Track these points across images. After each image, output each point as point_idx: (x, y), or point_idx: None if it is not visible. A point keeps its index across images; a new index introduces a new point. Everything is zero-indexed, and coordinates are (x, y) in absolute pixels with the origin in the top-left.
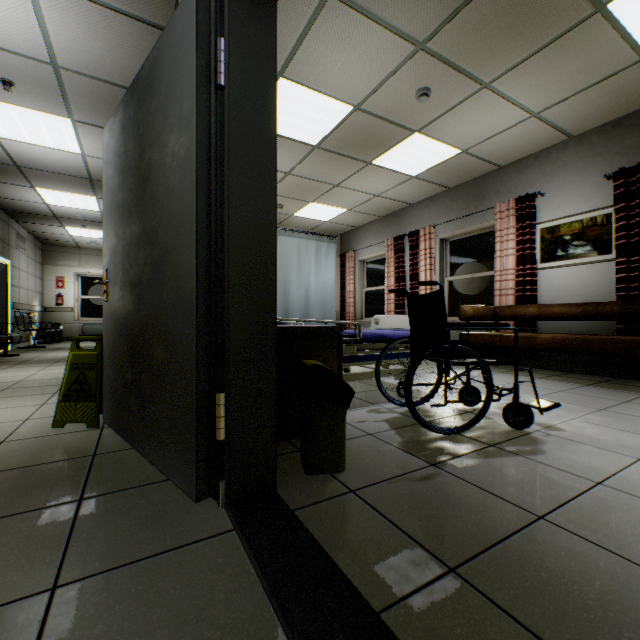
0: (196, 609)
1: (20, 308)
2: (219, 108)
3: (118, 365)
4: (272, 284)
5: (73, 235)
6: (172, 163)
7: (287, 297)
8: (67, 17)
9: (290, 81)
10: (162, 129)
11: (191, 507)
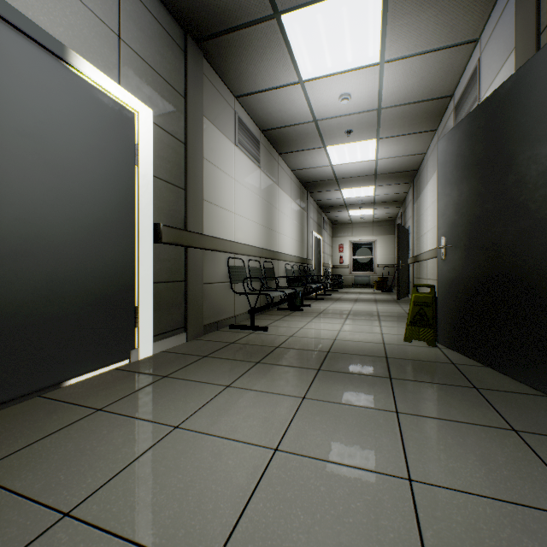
0: None
1: (325, 266)
2: None
3: (459, 305)
4: None
5: (350, 215)
6: None
7: None
8: (396, 75)
9: None
10: (533, 128)
11: None
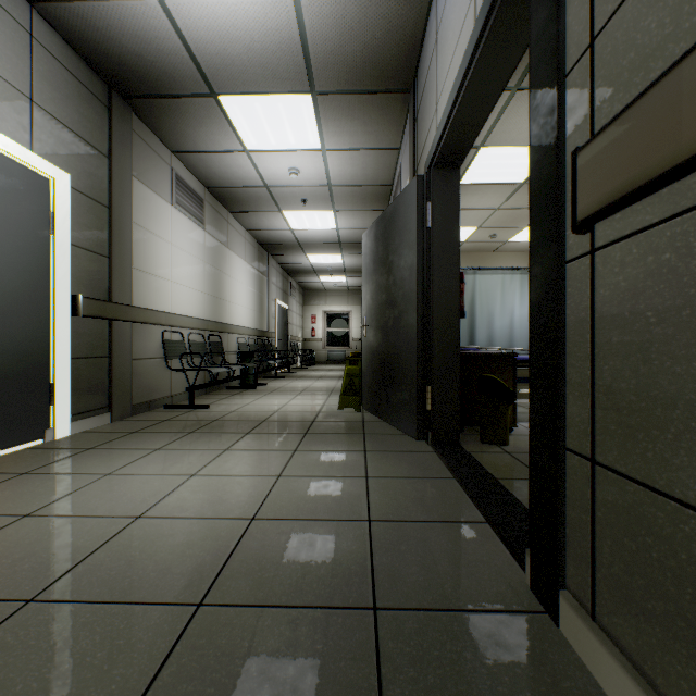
0: (417, 464)
1: (293, 339)
2: (428, 238)
3: (372, 374)
4: (456, 328)
5: (323, 282)
6: (404, 266)
7: (491, 328)
8: (339, 162)
9: (490, 147)
10: (399, 246)
11: (414, 443)
